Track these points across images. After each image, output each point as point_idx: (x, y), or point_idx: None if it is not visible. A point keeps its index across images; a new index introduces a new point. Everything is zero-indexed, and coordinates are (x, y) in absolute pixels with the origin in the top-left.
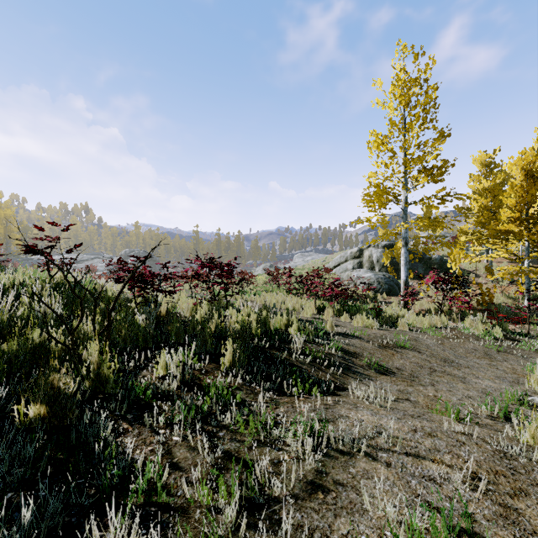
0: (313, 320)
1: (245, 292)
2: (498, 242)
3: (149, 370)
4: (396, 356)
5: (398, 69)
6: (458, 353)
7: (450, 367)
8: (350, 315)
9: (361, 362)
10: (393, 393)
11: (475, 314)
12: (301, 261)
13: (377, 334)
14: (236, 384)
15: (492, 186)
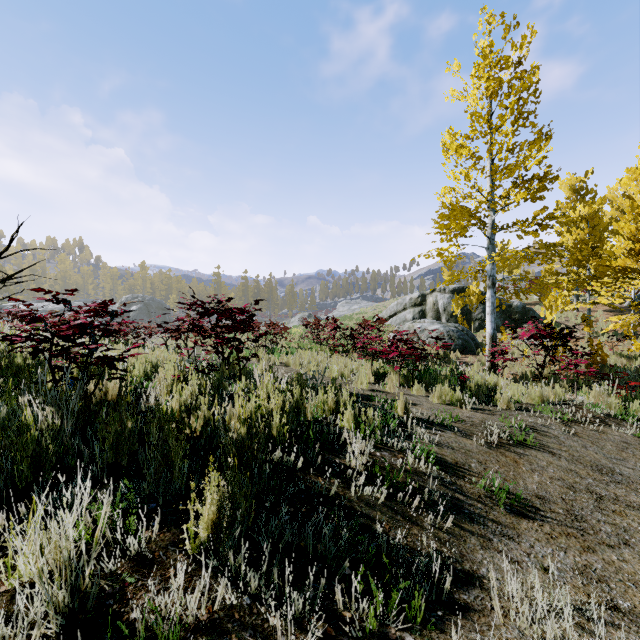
0: (373, 395)
1: (274, 351)
2: (609, 283)
3: (3, 561)
4: (522, 464)
5: (484, 44)
6: (608, 451)
7: (619, 486)
8: (422, 385)
9: (474, 488)
10: (574, 585)
11: (588, 381)
12: (346, 311)
13: (473, 418)
14: (215, 608)
15: (589, 214)
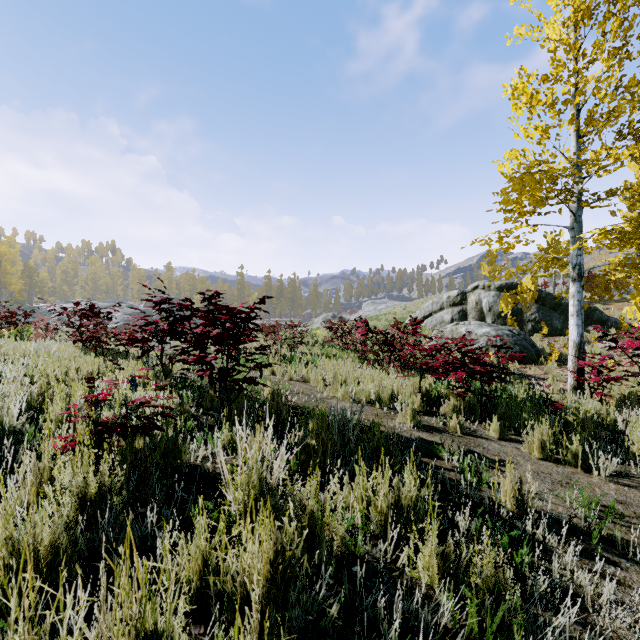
0: (432, 441)
1: (292, 360)
2: None
3: None
4: None
5: None
6: None
7: None
8: (497, 418)
9: None
10: None
11: None
12: (372, 311)
13: (632, 506)
14: None
15: None
